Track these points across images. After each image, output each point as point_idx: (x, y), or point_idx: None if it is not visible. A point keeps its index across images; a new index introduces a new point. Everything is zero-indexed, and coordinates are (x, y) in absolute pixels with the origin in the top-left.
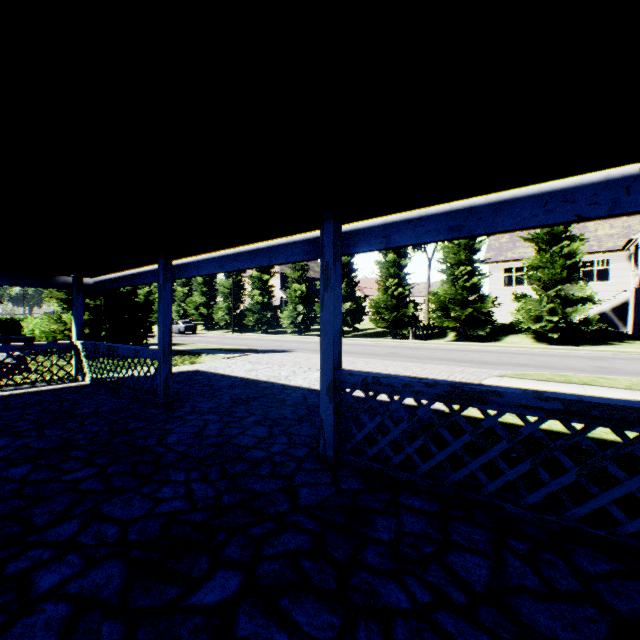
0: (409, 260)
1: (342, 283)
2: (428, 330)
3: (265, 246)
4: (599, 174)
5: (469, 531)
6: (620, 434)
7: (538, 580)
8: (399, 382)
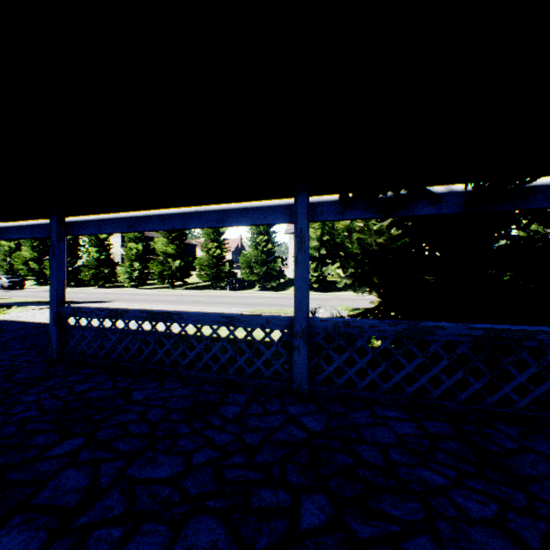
0: (227, 228)
1: (174, 244)
2: (242, 283)
3: (29, 224)
4: (180, 209)
5: (102, 377)
6: (166, 324)
7: (111, 386)
8: (89, 310)
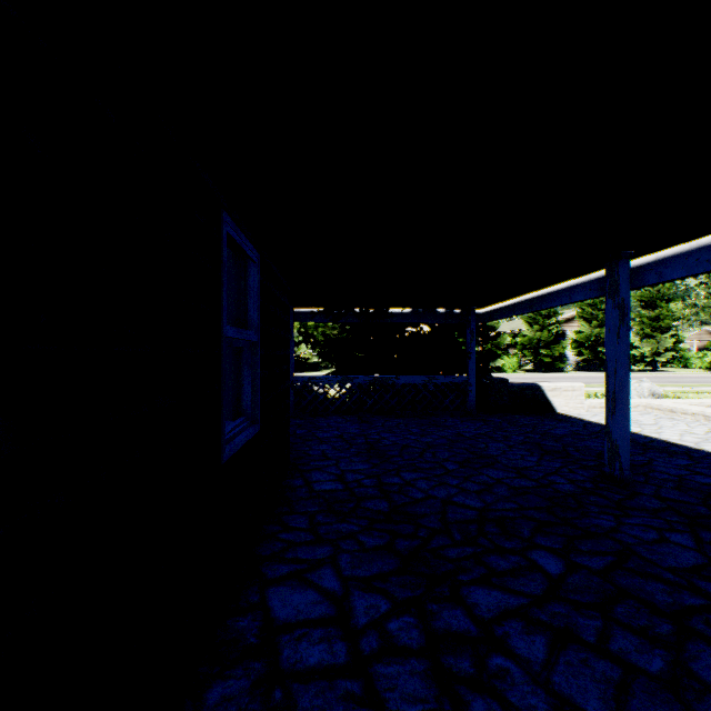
0: None
1: None
2: None
3: None
4: None
5: None
6: None
7: None
8: None
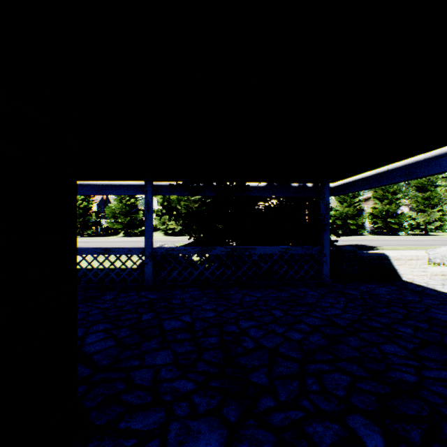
0: None
1: None
2: (108, 230)
3: None
4: None
5: None
6: None
7: None
8: None
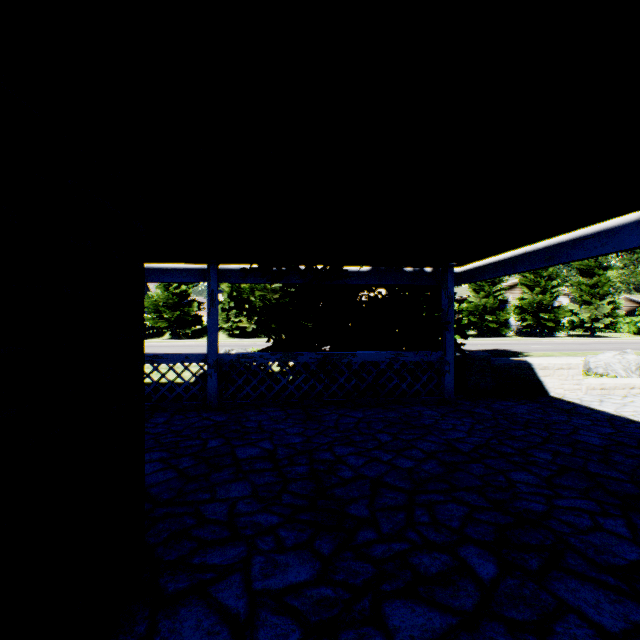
0: None
1: None
2: (148, 330)
3: None
4: None
5: None
6: None
7: None
8: None
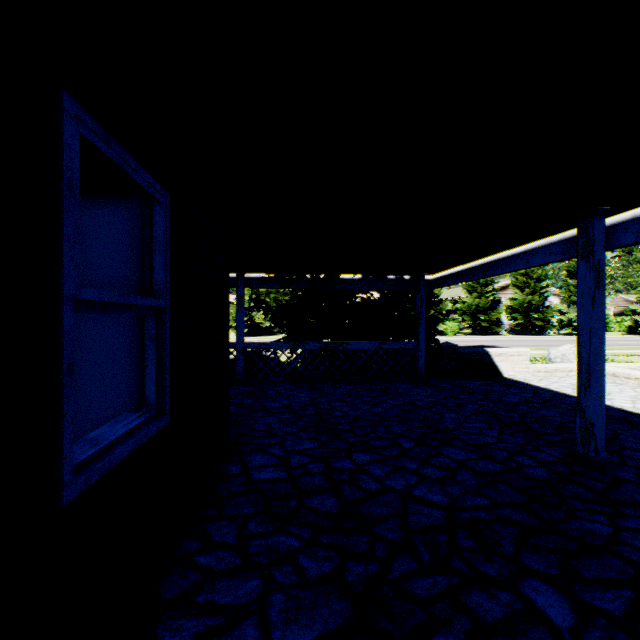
0: None
1: None
2: None
3: None
4: None
5: None
6: None
7: None
8: None
